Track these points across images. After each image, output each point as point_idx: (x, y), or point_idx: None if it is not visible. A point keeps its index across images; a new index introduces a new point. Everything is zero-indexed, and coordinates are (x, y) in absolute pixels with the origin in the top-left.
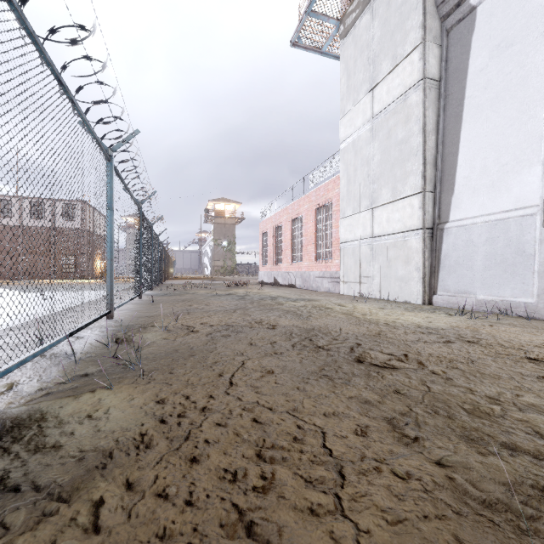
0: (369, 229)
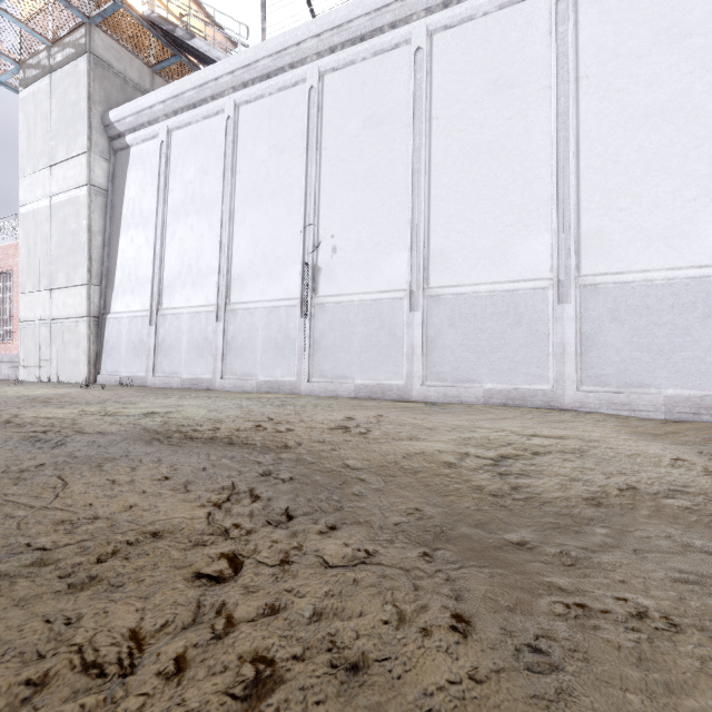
0: (48, 310)
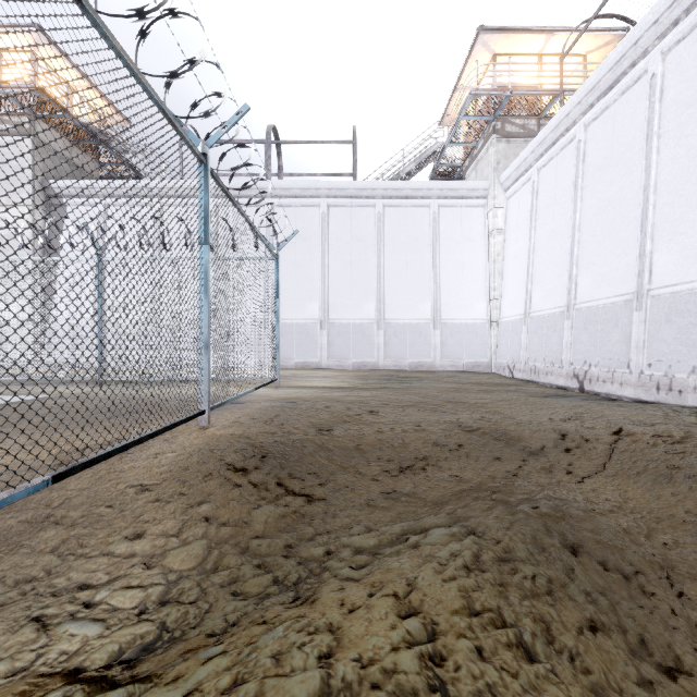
0: None
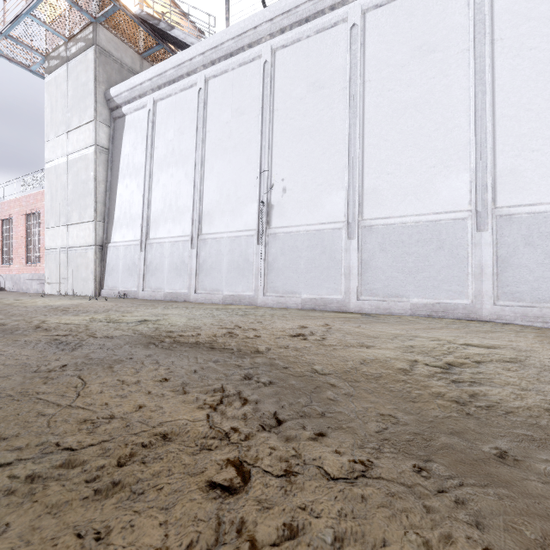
0: (66, 240)
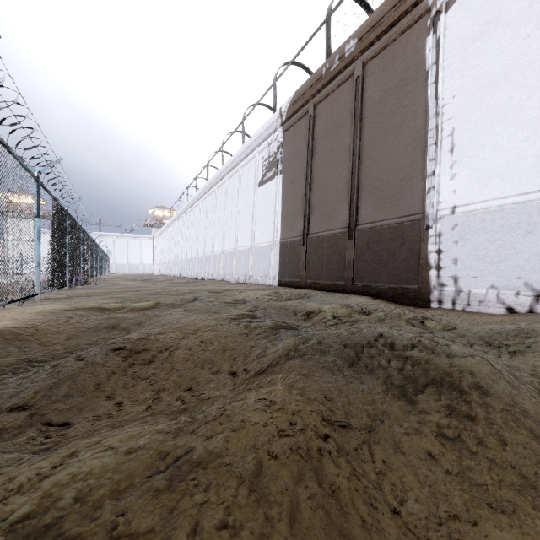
0: None
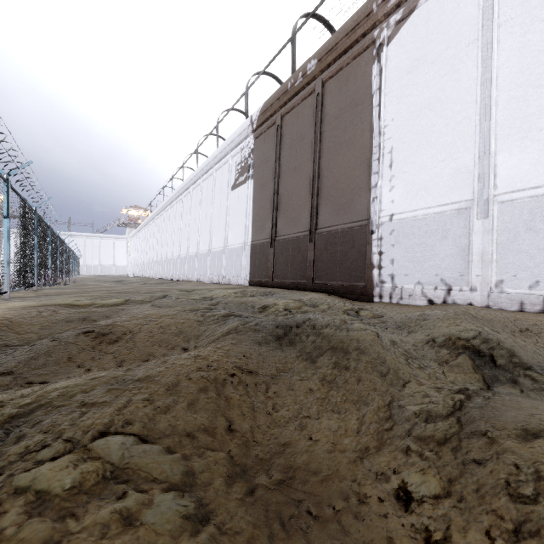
0: None
